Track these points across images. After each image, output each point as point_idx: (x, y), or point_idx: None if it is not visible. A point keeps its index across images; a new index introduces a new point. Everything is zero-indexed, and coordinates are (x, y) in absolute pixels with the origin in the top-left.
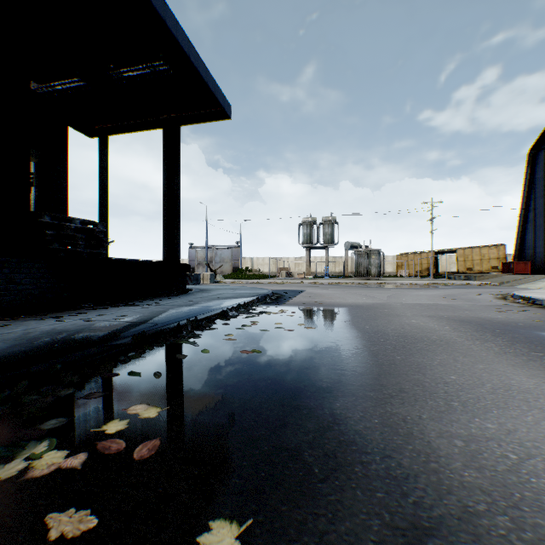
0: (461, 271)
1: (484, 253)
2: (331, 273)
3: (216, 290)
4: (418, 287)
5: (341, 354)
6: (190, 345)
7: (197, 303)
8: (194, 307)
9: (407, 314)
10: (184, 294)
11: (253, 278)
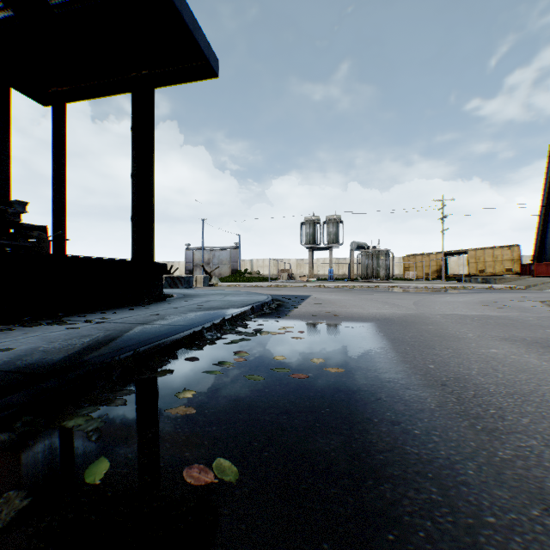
0: (473, 273)
1: (497, 254)
2: (334, 276)
3: (203, 296)
4: (437, 291)
5: (444, 485)
6: (83, 434)
7: (163, 318)
8: (150, 327)
9: (468, 335)
10: (158, 302)
11: (252, 280)
